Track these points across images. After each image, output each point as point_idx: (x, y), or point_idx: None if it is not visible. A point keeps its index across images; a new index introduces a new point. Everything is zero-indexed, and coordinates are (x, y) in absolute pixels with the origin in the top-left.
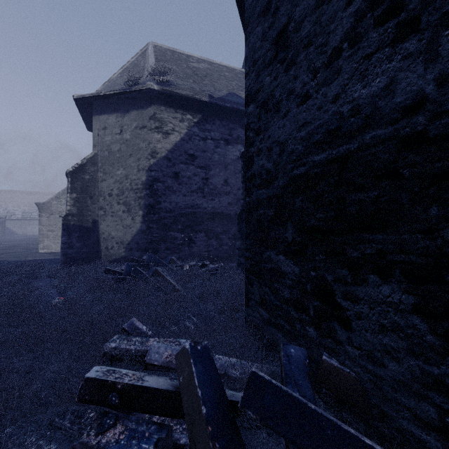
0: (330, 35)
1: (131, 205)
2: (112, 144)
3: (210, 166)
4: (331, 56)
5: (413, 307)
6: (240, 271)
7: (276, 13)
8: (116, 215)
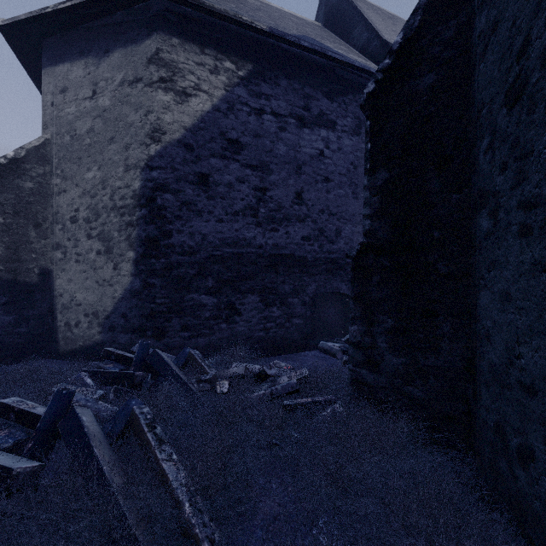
0: None
1: (112, 239)
2: (77, 120)
3: (269, 165)
4: None
5: None
6: (374, 418)
7: None
8: (85, 260)
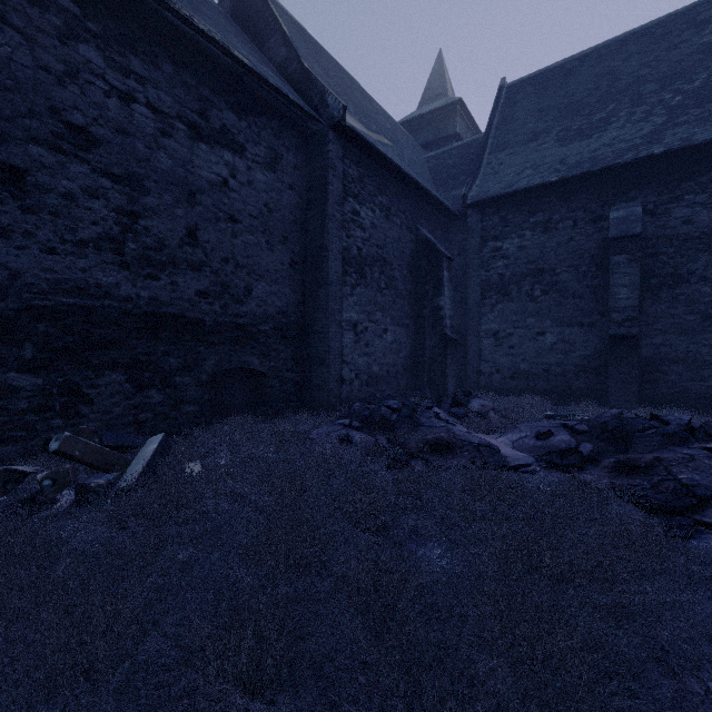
0: (79, 228)
1: None
2: None
3: None
4: (80, 242)
5: (126, 380)
6: None
7: (2, 140)
8: None
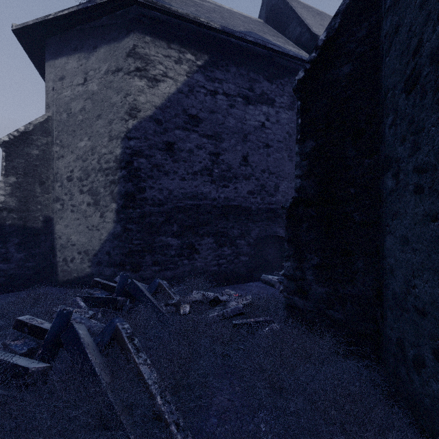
0: None
1: (99, 194)
2: (72, 102)
3: (221, 135)
4: None
5: None
6: (303, 335)
7: None
8: (78, 210)
